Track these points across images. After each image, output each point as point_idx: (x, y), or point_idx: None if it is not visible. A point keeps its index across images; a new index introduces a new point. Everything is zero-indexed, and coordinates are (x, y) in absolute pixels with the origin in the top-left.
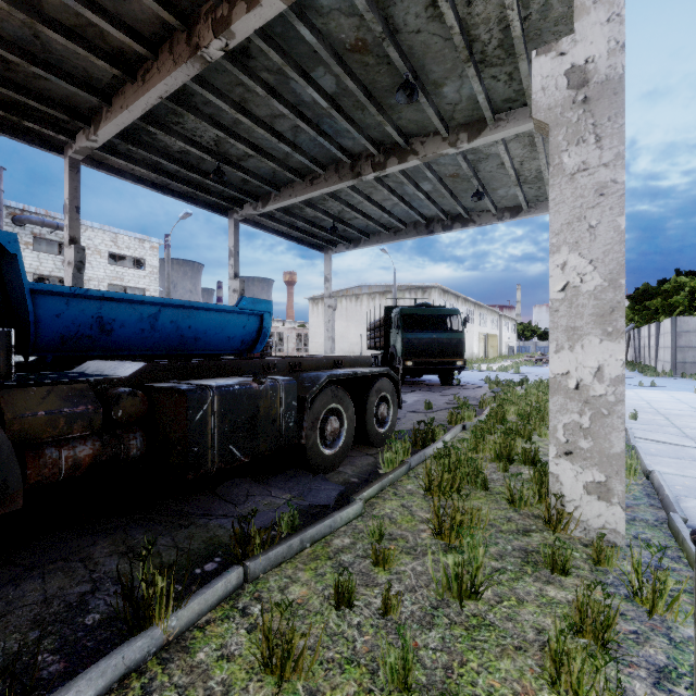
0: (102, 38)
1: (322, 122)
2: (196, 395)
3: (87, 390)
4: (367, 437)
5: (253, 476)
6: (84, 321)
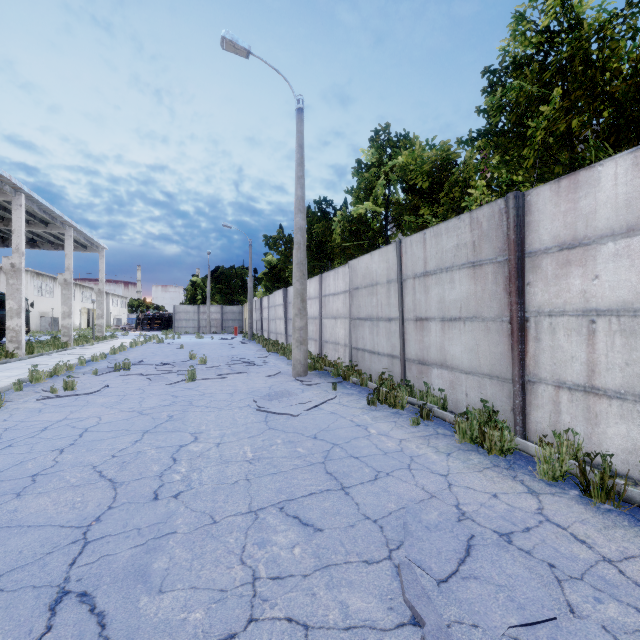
0: None
1: None
2: None
3: None
4: None
5: None
6: None
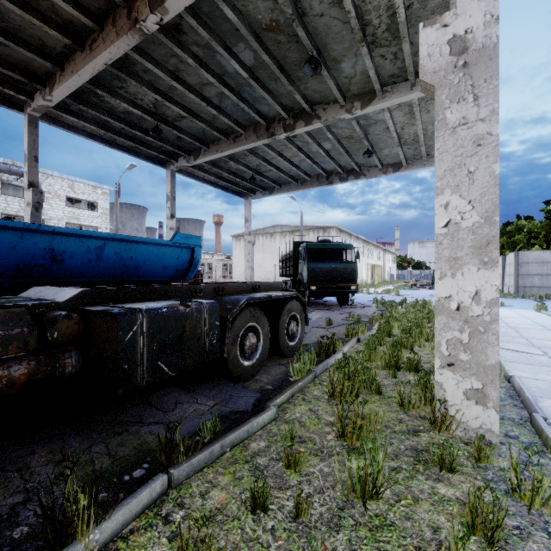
0: (54, 11)
1: (243, 90)
2: (126, 317)
3: (24, 314)
4: (279, 350)
5: (183, 385)
6: (37, 252)
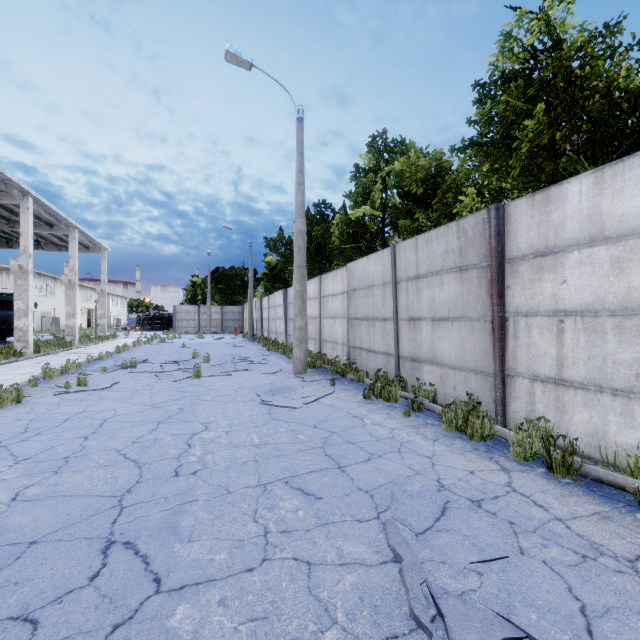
0: None
1: None
2: None
3: None
4: None
5: None
6: None
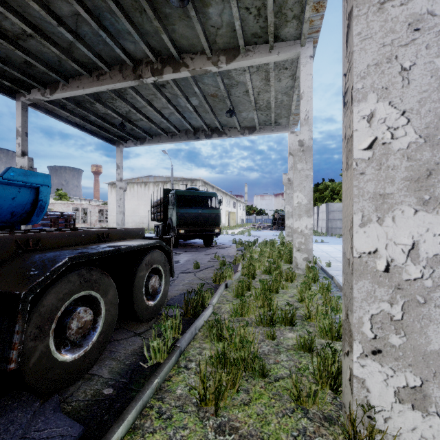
0: None
1: (103, 16)
2: None
3: None
4: (134, 316)
5: None
6: None
